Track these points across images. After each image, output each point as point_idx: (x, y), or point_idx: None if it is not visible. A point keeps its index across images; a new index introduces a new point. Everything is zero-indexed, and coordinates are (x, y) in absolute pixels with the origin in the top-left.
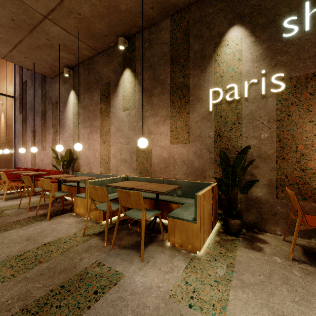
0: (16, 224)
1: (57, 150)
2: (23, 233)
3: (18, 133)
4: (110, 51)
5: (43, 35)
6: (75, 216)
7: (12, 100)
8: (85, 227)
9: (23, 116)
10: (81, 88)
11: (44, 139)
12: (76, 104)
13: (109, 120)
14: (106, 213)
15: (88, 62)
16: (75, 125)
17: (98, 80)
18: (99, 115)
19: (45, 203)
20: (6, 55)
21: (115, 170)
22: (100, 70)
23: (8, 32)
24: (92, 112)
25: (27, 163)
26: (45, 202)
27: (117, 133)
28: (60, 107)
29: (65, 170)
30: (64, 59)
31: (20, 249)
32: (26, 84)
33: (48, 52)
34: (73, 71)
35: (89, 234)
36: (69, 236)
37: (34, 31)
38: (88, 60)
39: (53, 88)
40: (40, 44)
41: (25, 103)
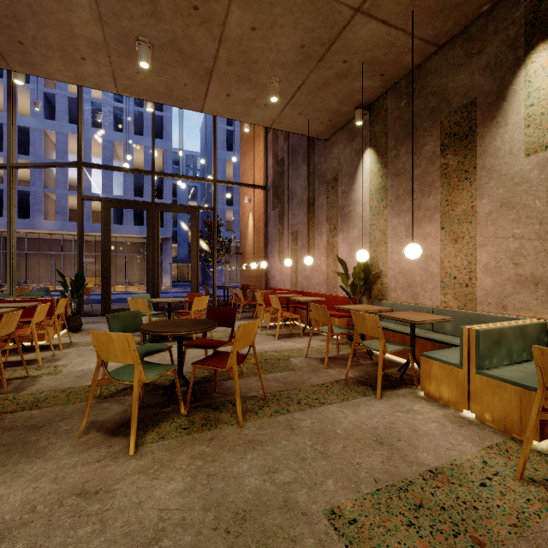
0: (326, 392)
1: (358, 259)
2: (356, 419)
3: (270, 238)
4: (475, 28)
5: (339, 56)
6: (430, 401)
7: (262, 193)
8: (525, 458)
9: (279, 212)
10: (388, 139)
11: (311, 244)
12: (378, 173)
13: (471, 187)
14: (543, 420)
15: (408, 80)
16: (374, 213)
17: (436, 107)
18: (439, 182)
19: (340, 354)
20: (275, 119)
21: (493, 302)
22: (444, 83)
23: (288, 75)
24: (419, 180)
25: (284, 282)
26: (338, 351)
27: (502, 214)
28: (342, 185)
29: (356, 296)
30: (360, 93)
31: (385, 466)
32: (283, 163)
33: (336, 89)
34: (371, 112)
35: (531, 477)
36: (475, 465)
37: (328, 54)
38: (408, 77)
39: (327, 157)
40: (328, 77)
41: (282, 193)
